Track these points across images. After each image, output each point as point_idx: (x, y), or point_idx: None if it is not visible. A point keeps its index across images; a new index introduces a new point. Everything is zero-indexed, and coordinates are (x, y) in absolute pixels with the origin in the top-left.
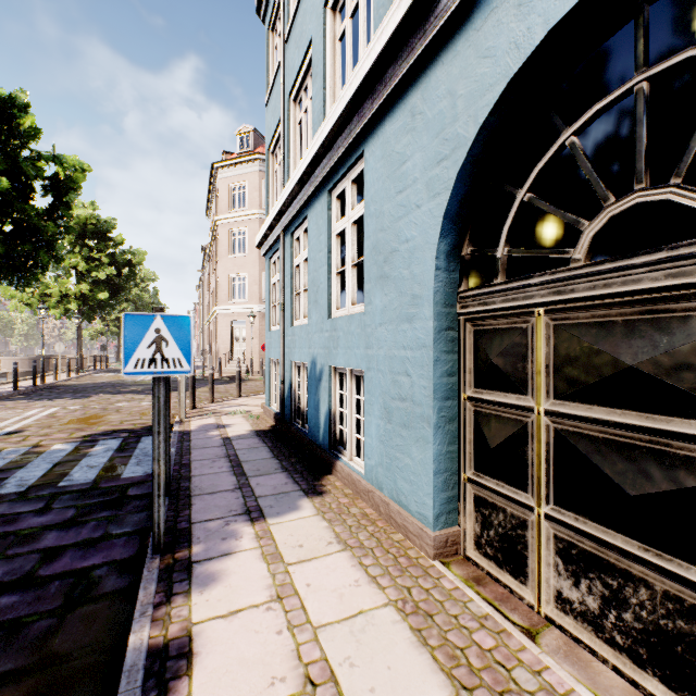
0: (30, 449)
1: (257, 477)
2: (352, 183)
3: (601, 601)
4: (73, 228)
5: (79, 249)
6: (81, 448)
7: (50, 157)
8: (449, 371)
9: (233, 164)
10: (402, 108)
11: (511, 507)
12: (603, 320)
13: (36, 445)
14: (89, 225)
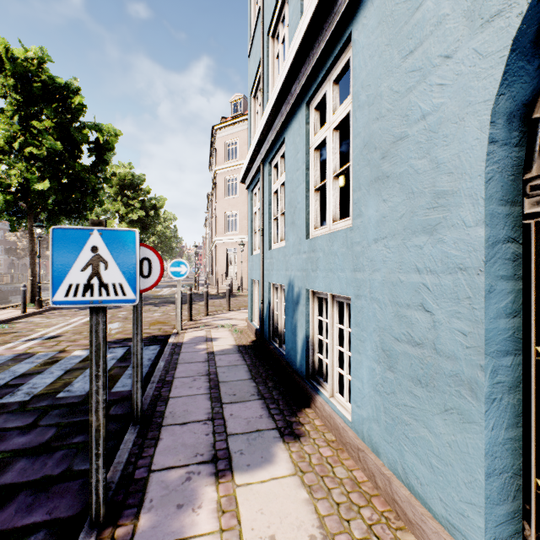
0: (56, 354)
1: (231, 405)
2: (334, 83)
3: None
4: (109, 180)
5: (121, 198)
6: None
7: (92, 126)
8: (508, 308)
9: (227, 126)
10: None
11: None
12: None
13: (62, 350)
14: (127, 180)
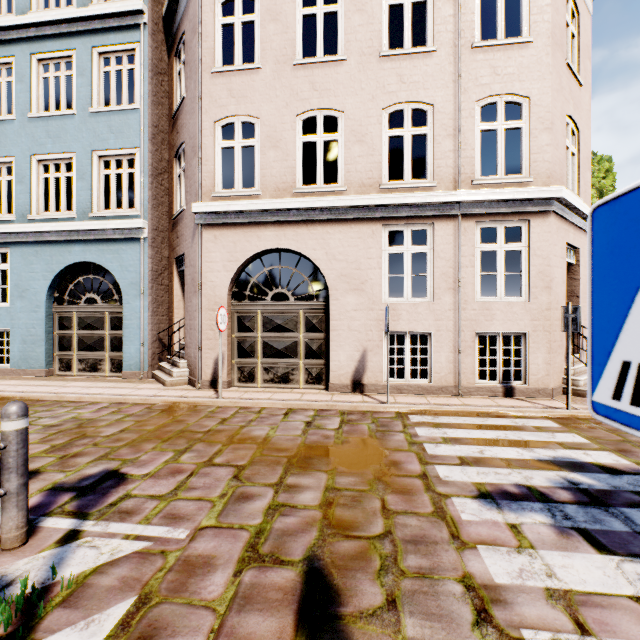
0: None
1: None
2: None
3: (86, 365)
4: None
5: None
6: None
7: None
8: (51, 326)
9: None
10: (33, 247)
11: (69, 356)
12: (86, 315)
13: None
14: None
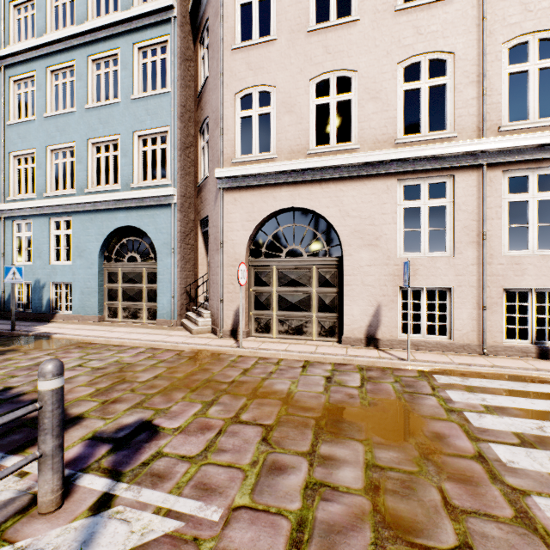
0: None
1: (19, 323)
2: (65, 221)
3: (128, 313)
4: None
5: None
6: None
7: None
8: (102, 280)
9: None
10: (88, 215)
11: (115, 305)
12: (129, 271)
13: None
14: None
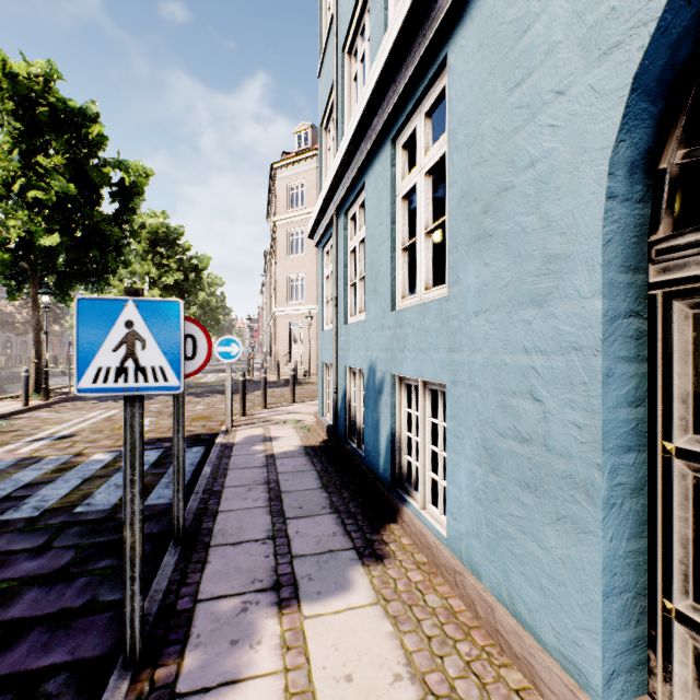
0: (71, 458)
1: (297, 520)
2: (426, 117)
3: None
4: (138, 233)
5: (152, 256)
6: (118, 460)
7: (116, 163)
8: (631, 396)
9: (291, 163)
10: None
11: None
12: None
13: (78, 453)
14: (160, 233)
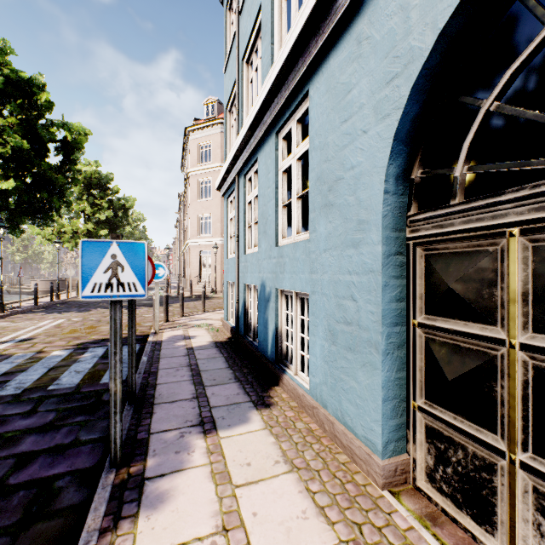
0: (35, 355)
1: (212, 387)
2: (297, 123)
3: None
4: (78, 180)
5: (86, 197)
6: (73, 355)
7: (60, 124)
8: (398, 296)
9: (201, 128)
10: (348, 38)
11: (473, 446)
12: None
13: (40, 351)
14: (93, 179)
